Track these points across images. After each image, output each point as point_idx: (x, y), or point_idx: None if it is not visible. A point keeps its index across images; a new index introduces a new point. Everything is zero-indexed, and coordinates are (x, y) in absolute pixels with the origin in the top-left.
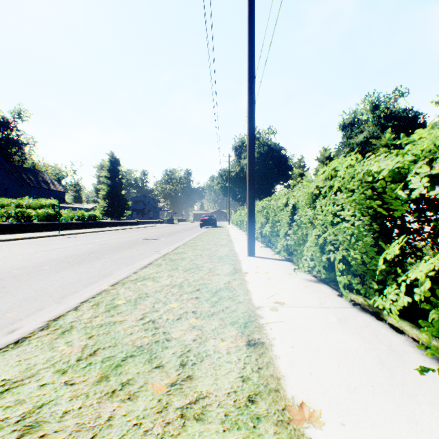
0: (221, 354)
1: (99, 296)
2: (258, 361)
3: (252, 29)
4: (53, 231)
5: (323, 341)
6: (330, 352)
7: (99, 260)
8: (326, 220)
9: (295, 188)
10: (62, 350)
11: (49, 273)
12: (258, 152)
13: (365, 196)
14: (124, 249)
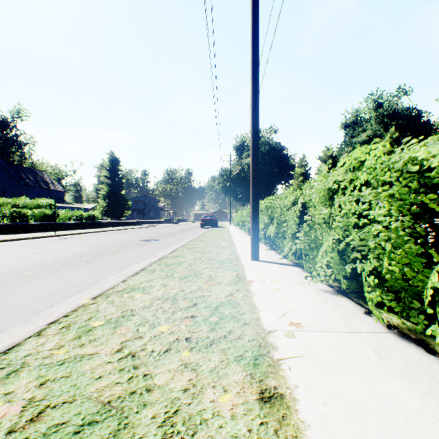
0: (223, 421)
1: (73, 314)
2: (278, 435)
3: (256, 11)
4: (49, 231)
5: (366, 393)
6: (381, 414)
7: (89, 264)
8: (349, 221)
9: (306, 185)
10: None
11: (29, 280)
12: (260, 151)
13: (407, 191)
14: (119, 251)
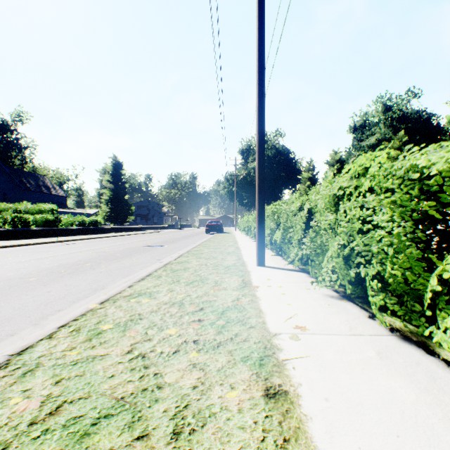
0: (231, 414)
1: (82, 318)
2: (282, 426)
3: (262, 16)
4: (51, 237)
5: (366, 390)
6: (379, 409)
7: (94, 270)
8: (353, 227)
9: (311, 191)
10: (14, 406)
11: (35, 286)
12: (266, 155)
13: (409, 197)
14: (123, 257)
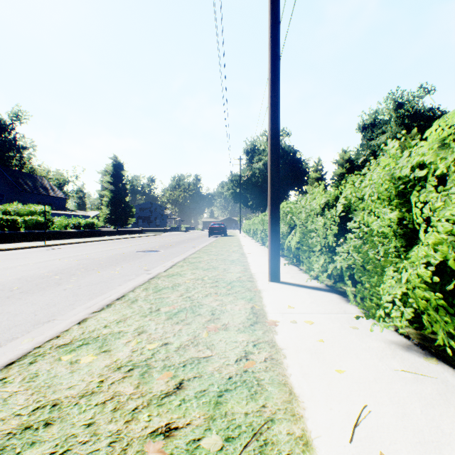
0: None
1: None
2: None
3: None
4: (41, 241)
5: None
6: None
7: (58, 286)
8: None
9: (352, 178)
10: None
11: None
12: None
13: None
14: (106, 266)
